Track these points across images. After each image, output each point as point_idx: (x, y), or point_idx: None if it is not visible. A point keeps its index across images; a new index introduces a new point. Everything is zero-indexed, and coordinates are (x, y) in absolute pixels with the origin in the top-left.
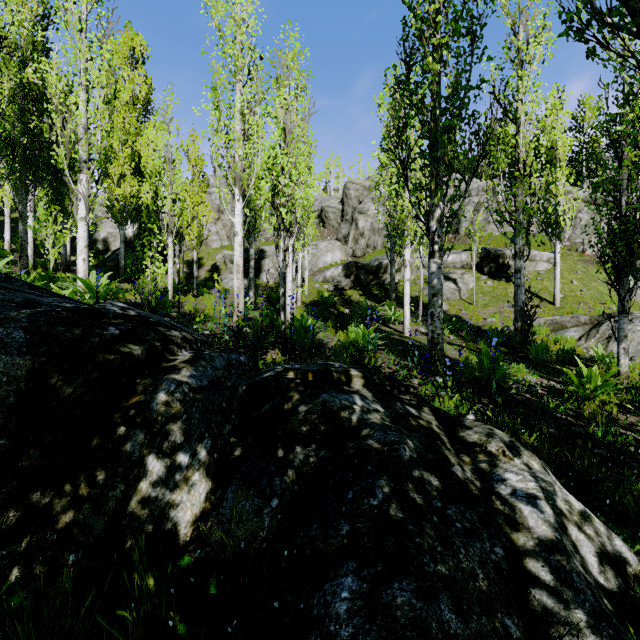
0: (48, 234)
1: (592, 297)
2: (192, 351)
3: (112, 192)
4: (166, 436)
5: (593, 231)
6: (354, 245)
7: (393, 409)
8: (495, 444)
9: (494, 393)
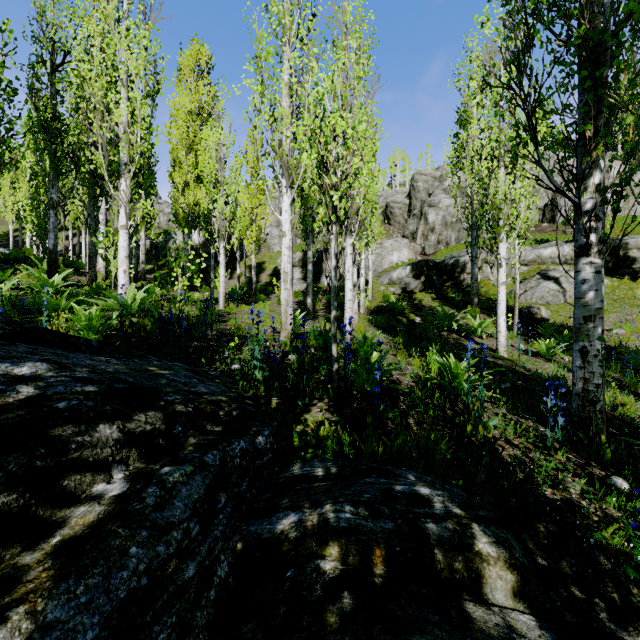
0: (109, 245)
1: None
2: (142, 463)
3: (177, 201)
4: None
5: None
6: (423, 242)
7: None
8: None
9: None
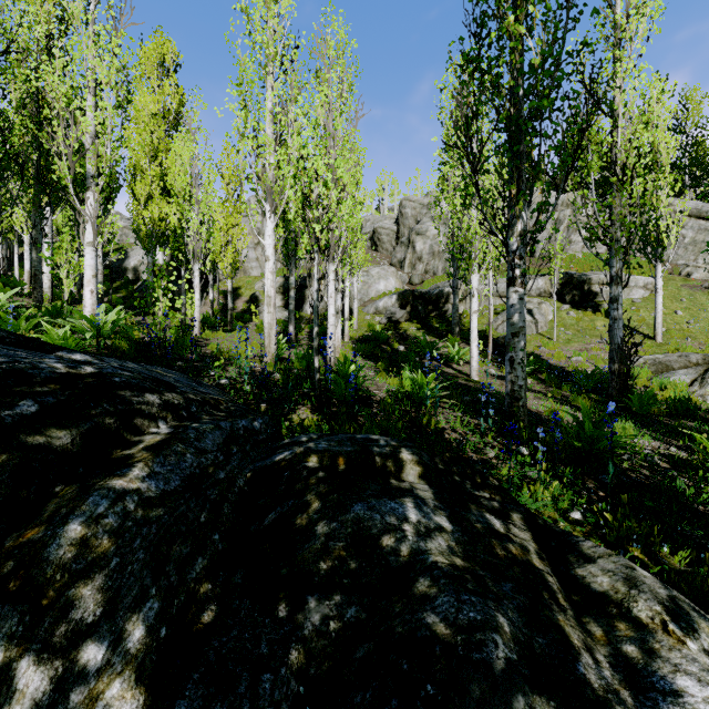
0: (62, 262)
1: (702, 331)
2: (176, 422)
3: (139, 215)
4: (65, 611)
5: (700, 250)
6: (411, 271)
7: (466, 522)
8: (645, 605)
9: (610, 481)
